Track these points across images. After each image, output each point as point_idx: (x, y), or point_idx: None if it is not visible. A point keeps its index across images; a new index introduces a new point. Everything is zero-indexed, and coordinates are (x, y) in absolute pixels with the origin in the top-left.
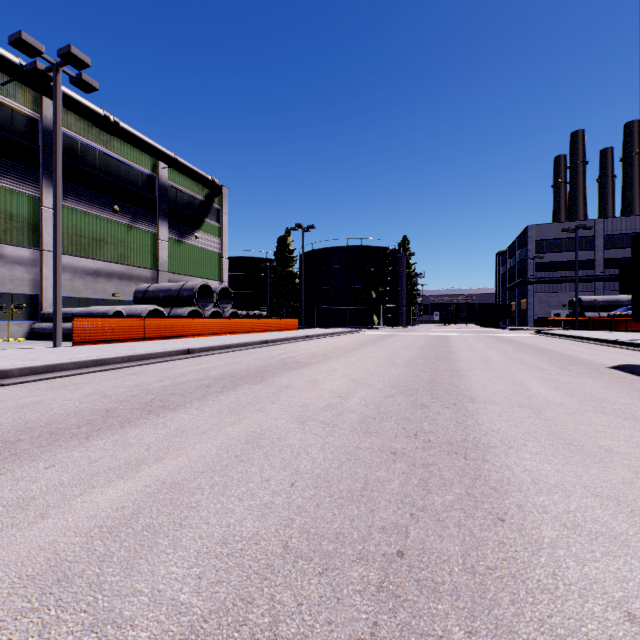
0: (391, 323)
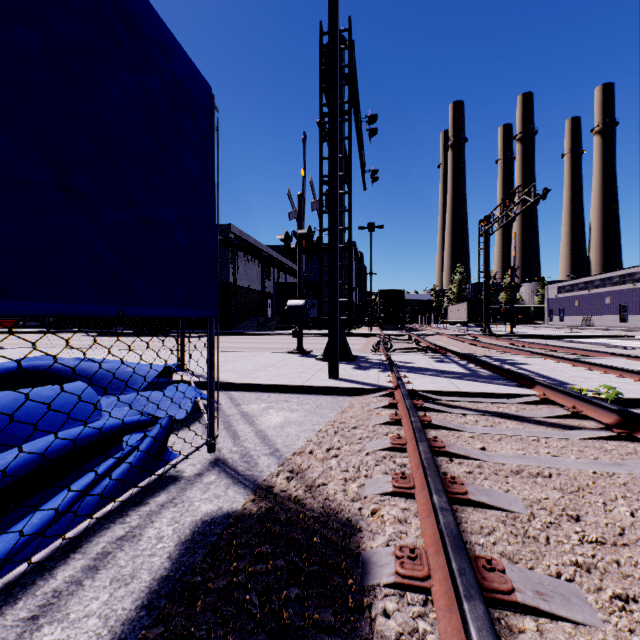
0: None
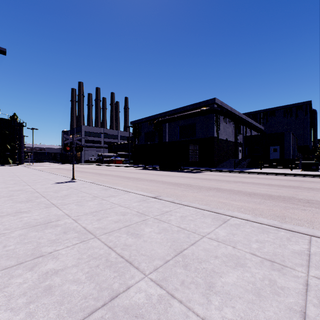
0: (18, 162)
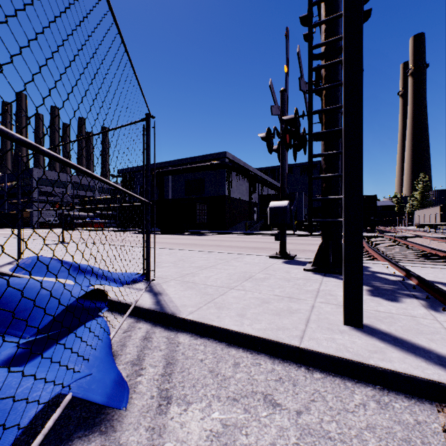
0: None
